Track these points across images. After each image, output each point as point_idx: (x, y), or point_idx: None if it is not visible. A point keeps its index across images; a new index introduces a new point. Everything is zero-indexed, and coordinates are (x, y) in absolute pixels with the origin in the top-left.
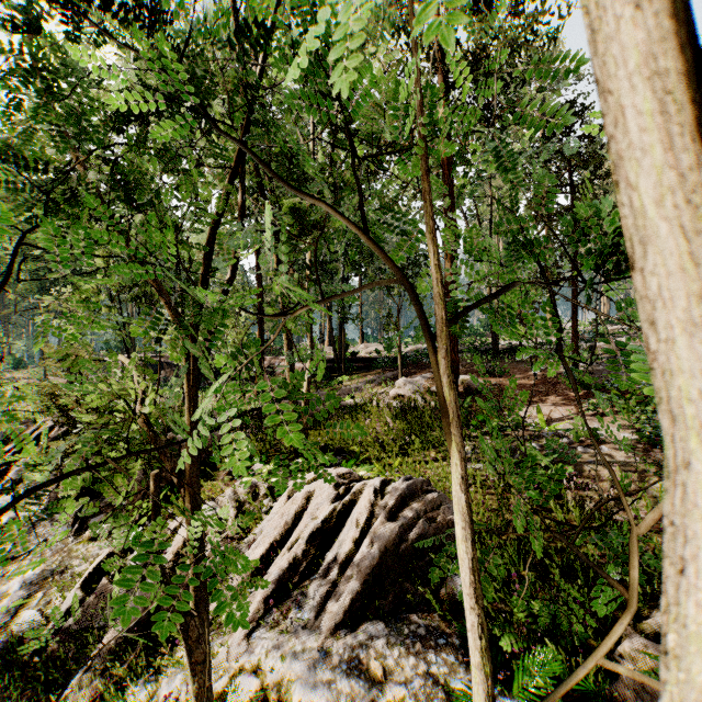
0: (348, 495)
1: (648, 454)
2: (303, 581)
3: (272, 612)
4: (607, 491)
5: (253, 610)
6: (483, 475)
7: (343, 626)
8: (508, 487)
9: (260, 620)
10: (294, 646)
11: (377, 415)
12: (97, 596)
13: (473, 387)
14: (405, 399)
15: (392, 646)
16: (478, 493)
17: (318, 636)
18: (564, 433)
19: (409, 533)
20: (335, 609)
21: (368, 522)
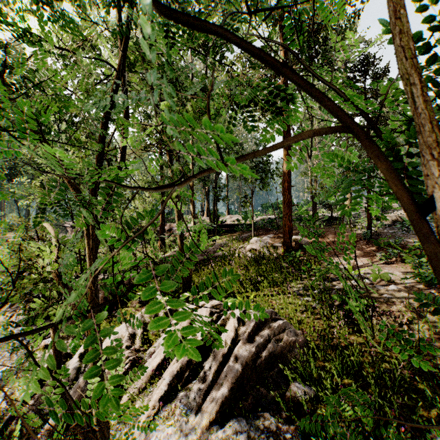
0: (219, 321)
1: (426, 291)
2: (187, 384)
3: (164, 408)
4: (399, 318)
5: (151, 407)
6: (311, 305)
7: (215, 423)
8: (330, 314)
9: (155, 414)
10: (179, 437)
11: (238, 262)
12: (44, 390)
13: (301, 244)
14: (256, 252)
15: (251, 439)
16: (309, 318)
17: (197, 430)
18: (365, 276)
19: (263, 351)
20: (209, 409)
21: (233, 342)
